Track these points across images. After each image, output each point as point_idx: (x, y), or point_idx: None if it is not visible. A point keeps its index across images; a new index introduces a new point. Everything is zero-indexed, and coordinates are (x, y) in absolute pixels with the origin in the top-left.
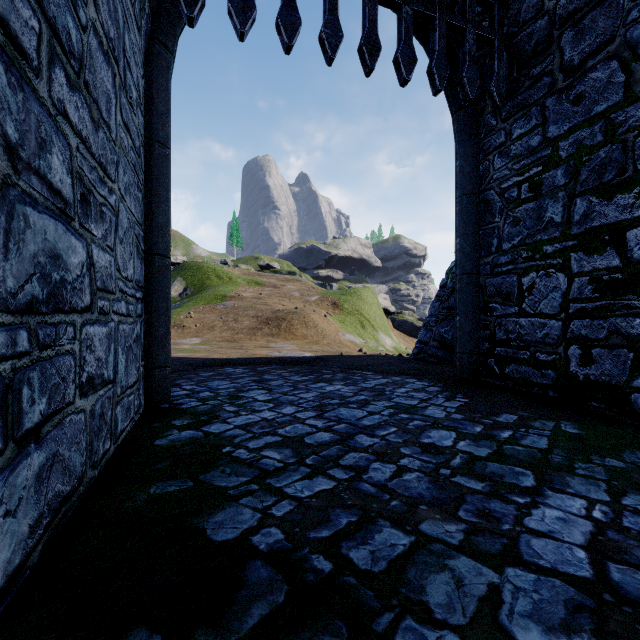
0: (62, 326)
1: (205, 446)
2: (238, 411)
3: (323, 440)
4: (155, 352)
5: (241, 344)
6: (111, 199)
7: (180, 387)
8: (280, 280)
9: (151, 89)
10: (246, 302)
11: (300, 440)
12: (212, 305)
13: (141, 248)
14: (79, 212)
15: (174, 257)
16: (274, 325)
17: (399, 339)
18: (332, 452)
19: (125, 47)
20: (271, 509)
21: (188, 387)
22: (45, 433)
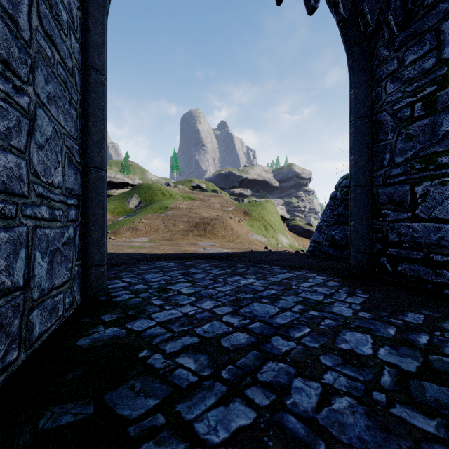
0: None
1: (123, 348)
2: (163, 305)
3: (239, 343)
4: (91, 252)
5: (177, 242)
6: (20, 99)
7: (121, 279)
8: (206, 196)
9: (87, 22)
10: (182, 211)
11: (217, 342)
12: (158, 214)
13: (75, 160)
14: None
15: (132, 180)
16: (201, 228)
17: (292, 238)
18: (249, 360)
19: None
20: None
21: (127, 279)
22: None
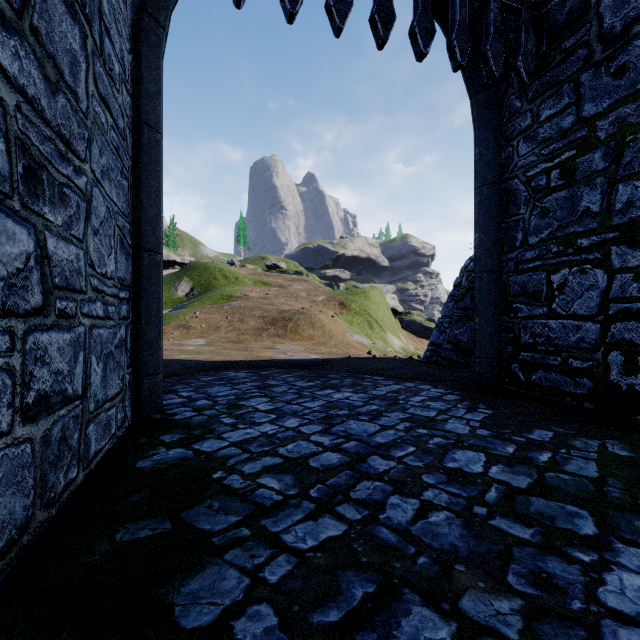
0: None
1: (193, 470)
2: (236, 424)
3: (330, 463)
4: (144, 358)
5: (246, 345)
6: (79, 181)
7: (177, 394)
8: (287, 280)
9: (140, 67)
10: (252, 302)
11: (304, 463)
12: (218, 305)
13: (127, 242)
14: (21, 189)
15: (181, 257)
16: (280, 326)
17: (407, 340)
18: (341, 480)
19: (102, 9)
20: (263, 570)
21: (185, 394)
22: None
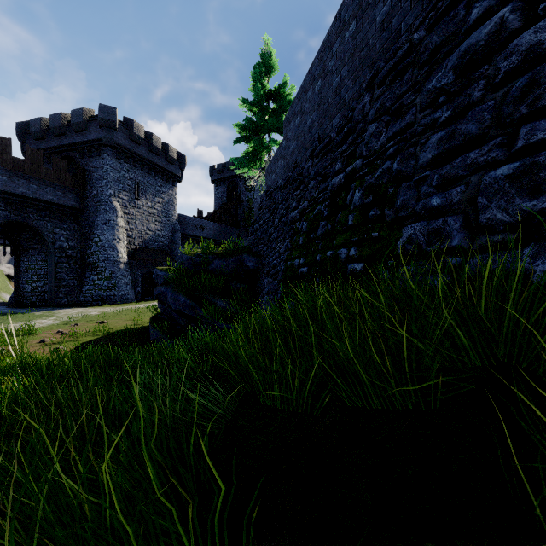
0: None
1: None
2: None
3: None
4: None
5: None
6: None
7: None
8: None
9: None
10: None
11: None
12: None
13: None
14: None
15: None
16: None
17: None
18: None
19: None
20: None
21: None
22: None
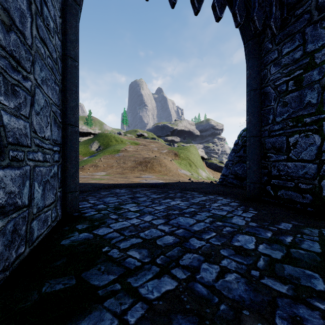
0: None
1: (92, 246)
2: (117, 218)
3: (168, 242)
4: (68, 183)
5: (126, 175)
6: (26, 84)
7: (88, 201)
8: (147, 142)
9: (66, 26)
10: (130, 153)
11: (153, 242)
12: (112, 155)
13: (58, 120)
14: None
15: (94, 130)
16: (144, 165)
17: (209, 172)
18: (174, 253)
19: None
20: (127, 314)
21: (92, 201)
22: None
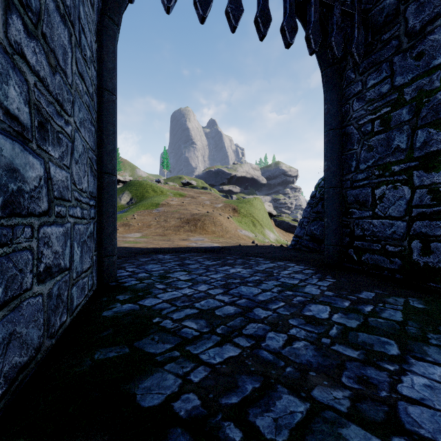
0: (19, 227)
1: (140, 317)
2: (166, 288)
3: (229, 312)
4: (105, 245)
5: (169, 237)
6: (67, 129)
7: (124, 269)
8: (196, 193)
9: (102, 51)
10: (173, 208)
11: (212, 312)
12: (149, 210)
13: (94, 168)
14: (37, 136)
15: (123, 177)
16: (192, 224)
17: (279, 234)
18: (236, 323)
19: (80, 16)
20: (190, 375)
21: (130, 269)
22: (1, 317)
